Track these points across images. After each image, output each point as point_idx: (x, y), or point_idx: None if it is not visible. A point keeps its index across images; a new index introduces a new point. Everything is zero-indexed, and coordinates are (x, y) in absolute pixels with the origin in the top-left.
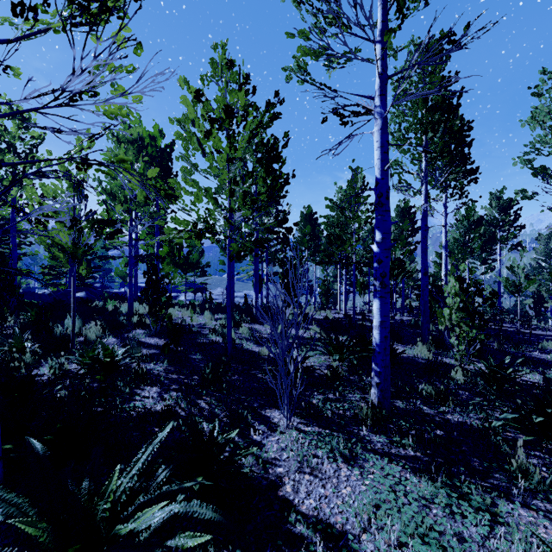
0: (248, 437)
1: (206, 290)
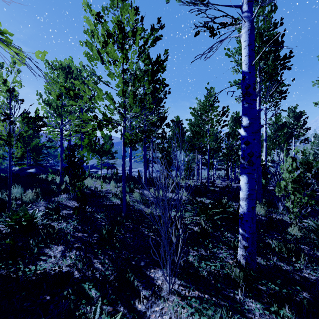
0: (133, 306)
1: (115, 167)
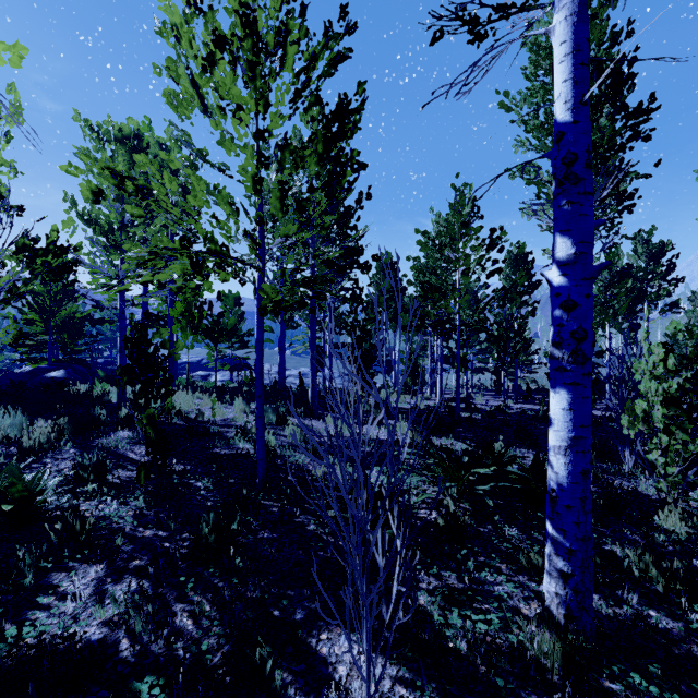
0: None
1: (247, 367)
